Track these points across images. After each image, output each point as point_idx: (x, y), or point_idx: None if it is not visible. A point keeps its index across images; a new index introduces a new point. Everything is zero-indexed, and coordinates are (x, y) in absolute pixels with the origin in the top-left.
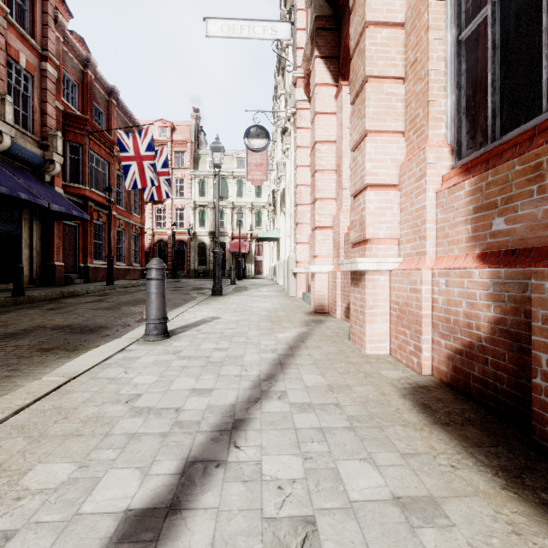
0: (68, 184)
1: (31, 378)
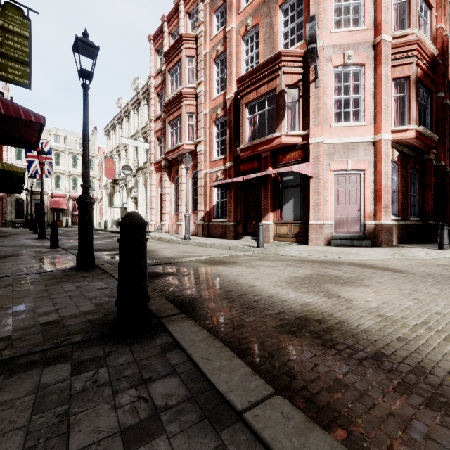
0: None
1: None
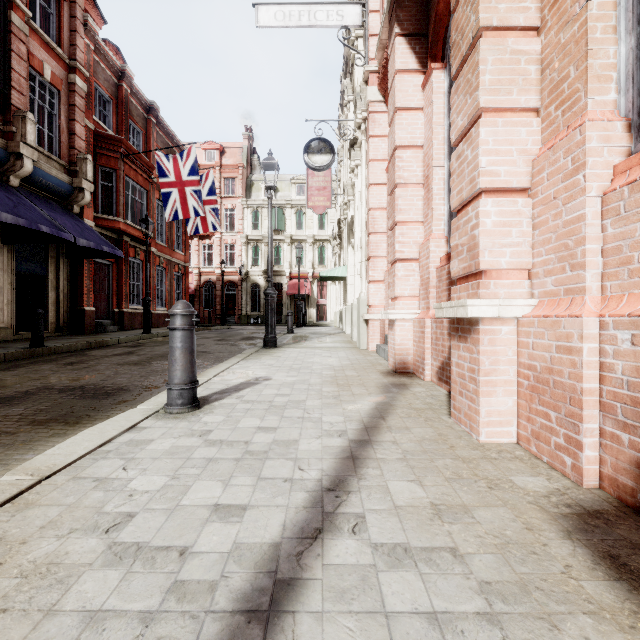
0: (99, 216)
1: (2, 468)
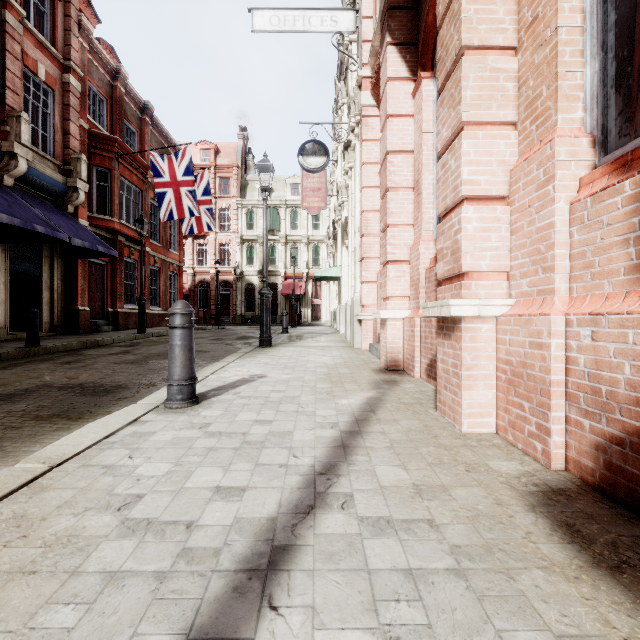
0: (94, 216)
1: (11, 459)
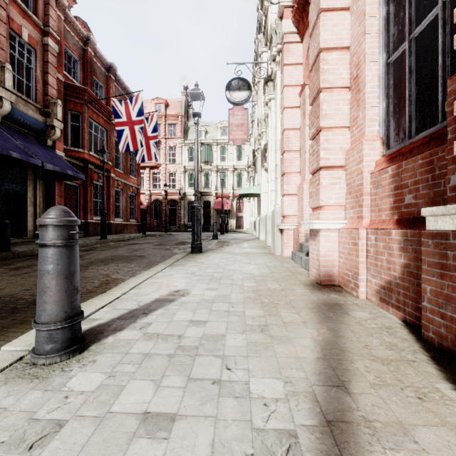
0: (68, 148)
1: None
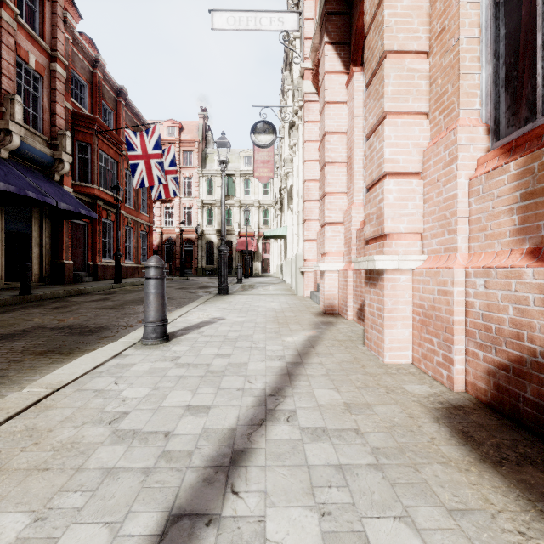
0: (77, 183)
1: (17, 386)
